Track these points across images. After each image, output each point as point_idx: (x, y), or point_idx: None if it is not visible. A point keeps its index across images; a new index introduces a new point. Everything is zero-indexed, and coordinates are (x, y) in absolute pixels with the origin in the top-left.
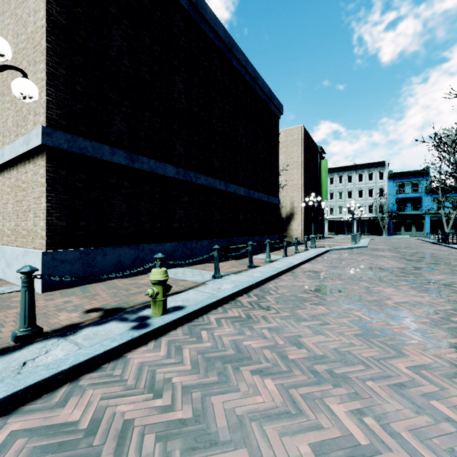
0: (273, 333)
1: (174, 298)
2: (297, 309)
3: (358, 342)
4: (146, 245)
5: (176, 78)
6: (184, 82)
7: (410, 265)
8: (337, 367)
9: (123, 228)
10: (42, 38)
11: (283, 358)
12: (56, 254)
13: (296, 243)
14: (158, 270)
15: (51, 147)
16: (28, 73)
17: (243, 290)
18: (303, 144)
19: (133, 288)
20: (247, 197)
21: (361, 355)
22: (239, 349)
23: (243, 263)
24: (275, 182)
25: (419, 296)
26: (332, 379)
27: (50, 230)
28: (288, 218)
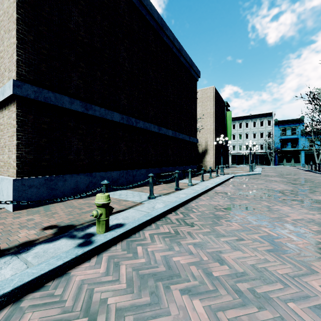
0: (197, 248)
1: (117, 216)
2: (215, 225)
3: (271, 258)
4: (97, 173)
5: (121, 47)
6: (127, 51)
7: (296, 187)
8: (258, 285)
9: (80, 160)
10: (14, 10)
11: (208, 275)
12: (25, 180)
13: (210, 171)
14: (101, 195)
15: (20, 96)
16: (4, 40)
17: (171, 209)
18: (214, 100)
19: (86, 207)
20: (174, 137)
21: (277, 272)
22: (169, 265)
23: (172, 186)
24: (195, 127)
25: (310, 214)
26: (255, 300)
27: (20, 162)
28: (203, 153)
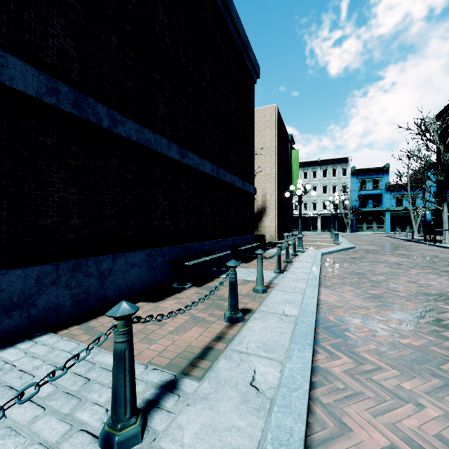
0: None
1: None
2: None
3: None
4: None
5: None
6: None
7: None
8: None
9: None
10: None
11: None
12: None
13: (287, 248)
14: None
15: None
16: None
17: None
18: (277, 127)
19: None
20: (215, 179)
21: None
22: None
23: (214, 300)
24: (251, 164)
25: None
26: None
27: None
28: (259, 213)
